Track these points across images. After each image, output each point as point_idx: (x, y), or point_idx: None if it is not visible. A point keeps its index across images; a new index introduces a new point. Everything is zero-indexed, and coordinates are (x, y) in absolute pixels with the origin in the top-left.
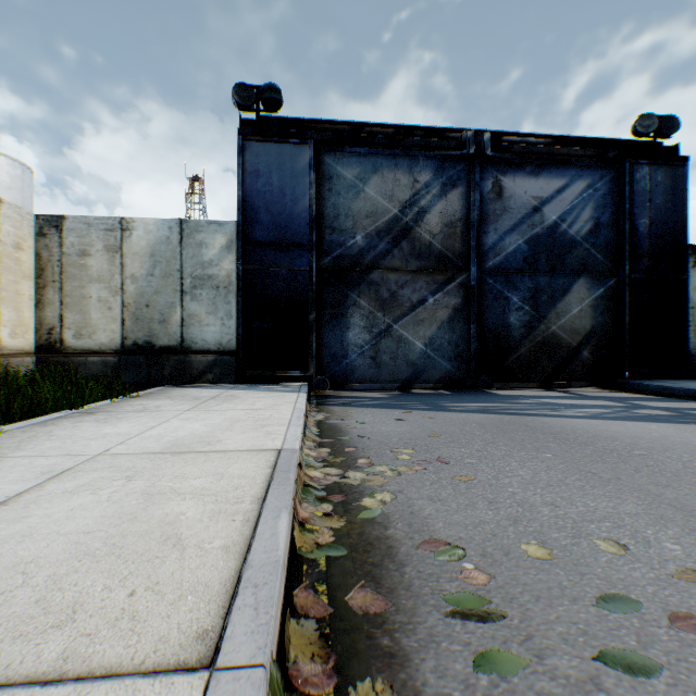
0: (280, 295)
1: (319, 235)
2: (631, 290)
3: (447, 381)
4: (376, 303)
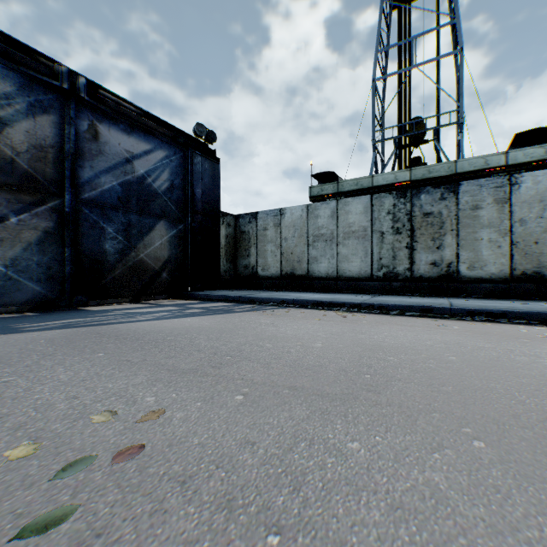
0: None
1: None
2: (192, 234)
3: (37, 302)
4: None
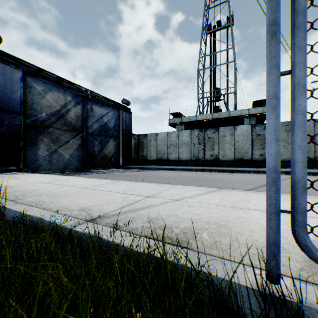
0: (4, 133)
1: (25, 109)
2: (122, 143)
3: (77, 168)
4: (51, 140)
